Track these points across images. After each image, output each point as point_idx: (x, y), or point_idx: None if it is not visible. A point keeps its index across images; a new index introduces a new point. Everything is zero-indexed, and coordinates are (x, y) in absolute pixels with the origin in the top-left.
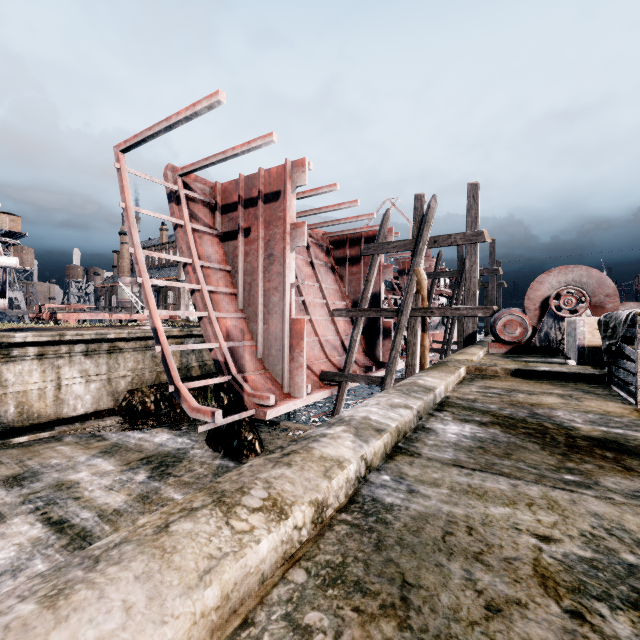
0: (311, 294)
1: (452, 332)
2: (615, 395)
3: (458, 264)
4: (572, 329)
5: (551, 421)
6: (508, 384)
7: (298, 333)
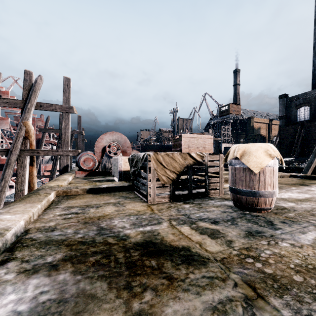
0: None
1: (56, 165)
2: (137, 197)
3: (60, 126)
4: (116, 162)
5: (112, 234)
6: (84, 201)
7: None
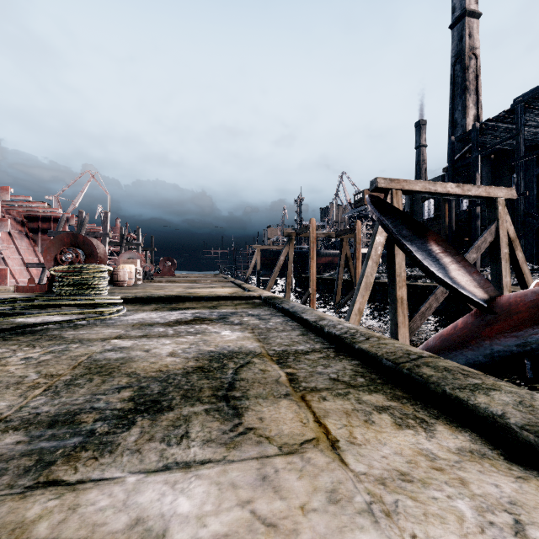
0: (9, 252)
1: None
2: None
3: (120, 238)
4: None
5: None
6: None
7: (3, 275)
